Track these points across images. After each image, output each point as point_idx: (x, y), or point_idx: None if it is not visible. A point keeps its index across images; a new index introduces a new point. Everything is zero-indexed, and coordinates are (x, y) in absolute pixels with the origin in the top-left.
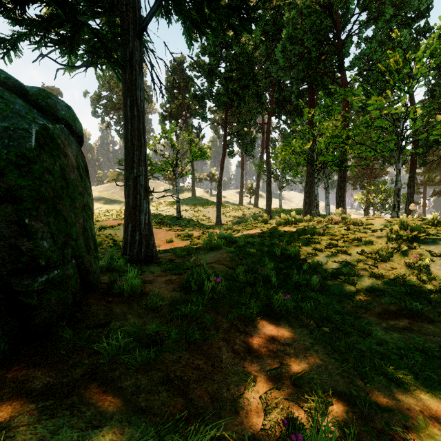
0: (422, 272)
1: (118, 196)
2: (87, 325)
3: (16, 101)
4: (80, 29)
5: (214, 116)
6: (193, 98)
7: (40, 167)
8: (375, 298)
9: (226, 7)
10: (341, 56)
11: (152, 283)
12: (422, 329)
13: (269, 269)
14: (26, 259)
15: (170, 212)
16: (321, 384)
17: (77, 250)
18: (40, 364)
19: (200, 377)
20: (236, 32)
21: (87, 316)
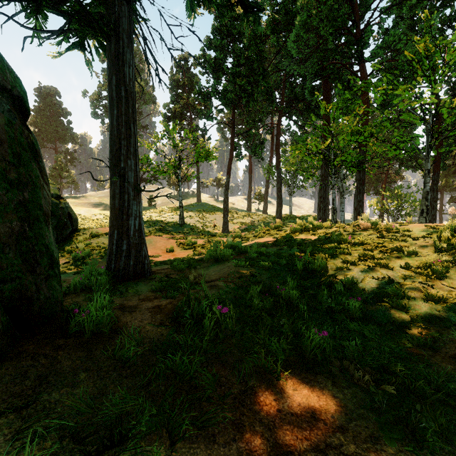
0: None
1: None
2: None
3: None
4: None
5: (221, 118)
6: (198, 95)
7: None
8: (440, 332)
9: None
10: (360, 45)
11: (133, 311)
12: None
13: (291, 289)
14: None
15: (174, 219)
16: None
17: None
18: None
19: None
20: (246, 8)
21: (4, 383)
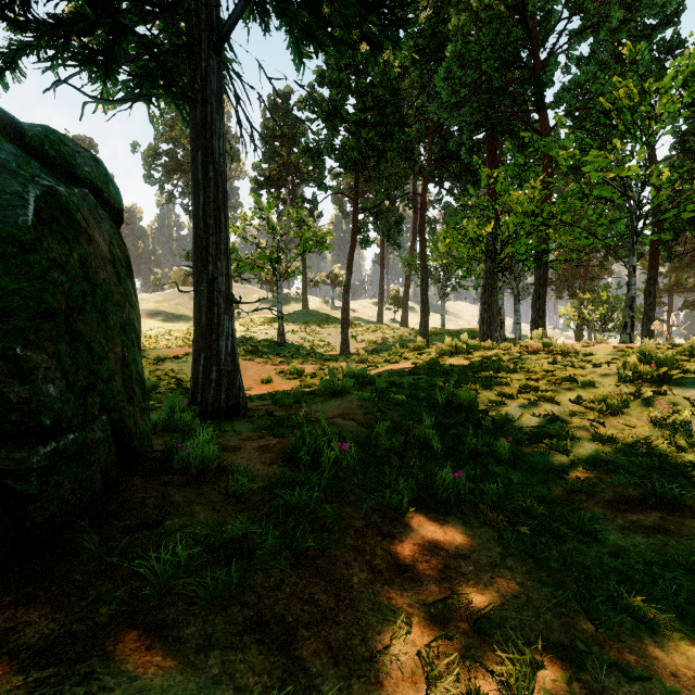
0: (677, 433)
1: (187, 309)
2: (125, 526)
3: (1, 146)
4: (121, 37)
5: (338, 183)
6: (305, 153)
7: (42, 258)
8: (602, 476)
9: (357, 3)
10: (540, 86)
11: (237, 451)
12: (683, 529)
13: (428, 428)
14: (18, 416)
15: (268, 335)
16: (522, 629)
17: (111, 398)
18: (40, 597)
19: (315, 618)
20: (374, 45)
21: (127, 509)
